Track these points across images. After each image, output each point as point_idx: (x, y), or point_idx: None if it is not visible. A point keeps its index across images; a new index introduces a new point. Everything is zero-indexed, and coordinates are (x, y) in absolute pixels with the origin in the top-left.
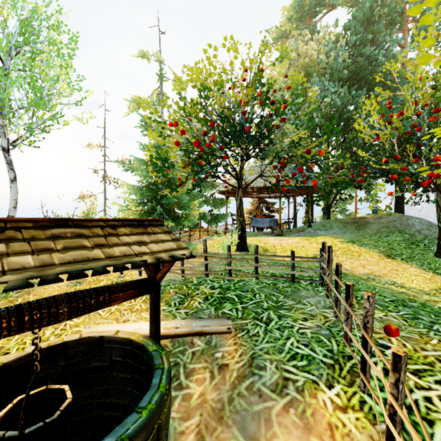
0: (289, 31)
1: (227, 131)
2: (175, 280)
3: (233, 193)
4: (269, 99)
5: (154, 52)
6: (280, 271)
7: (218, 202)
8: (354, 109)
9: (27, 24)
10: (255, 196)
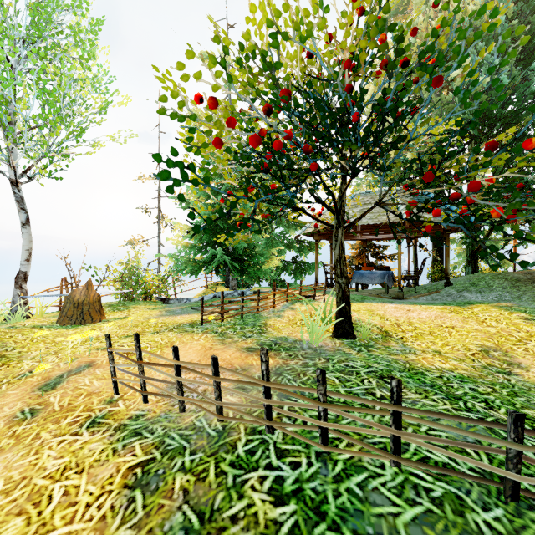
0: (407, 3)
1: (316, 122)
2: (202, 430)
3: (327, 235)
4: (401, 50)
5: (219, 52)
6: (469, 463)
7: (304, 246)
8: (530, 92)
9: (41, 10)
10: (358, 238)
